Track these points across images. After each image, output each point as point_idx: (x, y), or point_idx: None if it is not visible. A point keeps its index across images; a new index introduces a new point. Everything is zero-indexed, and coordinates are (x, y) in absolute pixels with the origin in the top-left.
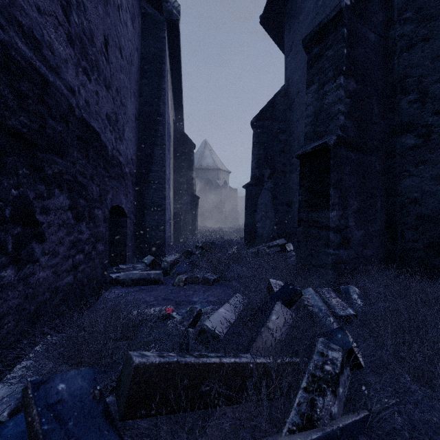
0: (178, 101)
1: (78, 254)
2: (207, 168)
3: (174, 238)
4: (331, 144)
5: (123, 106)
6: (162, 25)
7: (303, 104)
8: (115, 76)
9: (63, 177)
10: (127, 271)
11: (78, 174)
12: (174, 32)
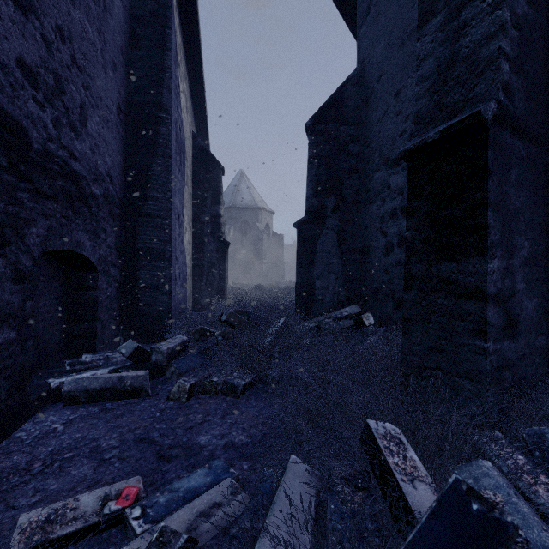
0: (199, 105)
1: None
2: (244, 207)
3: (193, 301)
4: (487, 118)
5: (81, 72)
6: None
7: (390, 92)
8: (54, 1)
9: None
10: (86, 371)
11: None
12: None
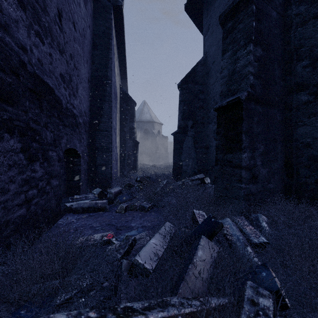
0: (123, 70)
1: (31, 189)
2: (146, 121)
3: (120, 173)
4: (243, 99)
5: (76, 70)
6: (109, 9)
7: (218, 71)
8: (69, 44)
9: (14, 123)
10: (80, 201)
11: (31, 122)
12: (119, 15)
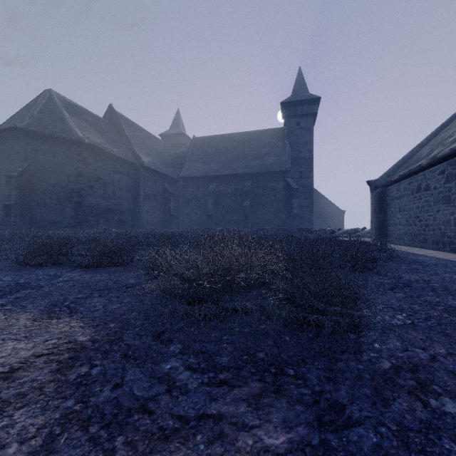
0: None
1: None
2: None
3: None
4: (12, 204)
5: None
6: None
7: (5, 180)
8: None
9: None
10: None
11: None
12: None
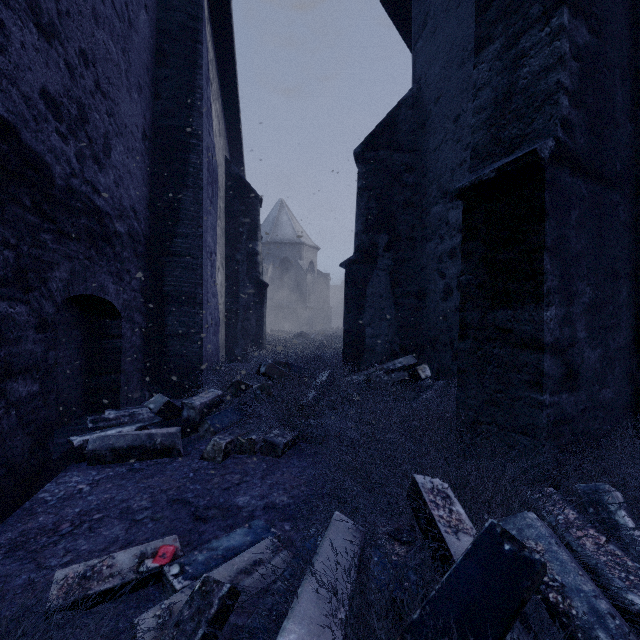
0: (233, 126)
1: None
2: (284, 242)
3: (226, 351)
4: (544, 157)
5: (105, 98)
6: None
7: (448, 116)
8: (77, 23)
9: None
10: (111, 428)
11: None
12: None
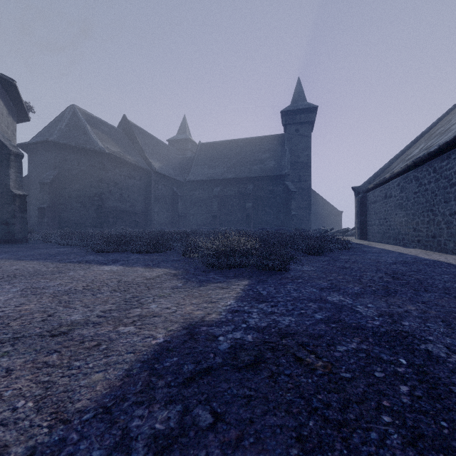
0: None
1: None
2: None
3: None
4: (46, 207)
5: None
6: None
7: (37, 186)
8: None
9: None
10: None
11: None
12: None
